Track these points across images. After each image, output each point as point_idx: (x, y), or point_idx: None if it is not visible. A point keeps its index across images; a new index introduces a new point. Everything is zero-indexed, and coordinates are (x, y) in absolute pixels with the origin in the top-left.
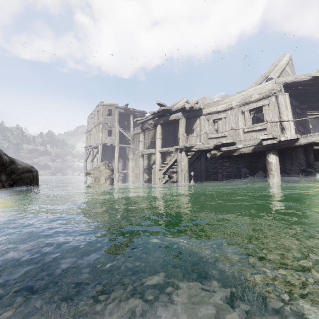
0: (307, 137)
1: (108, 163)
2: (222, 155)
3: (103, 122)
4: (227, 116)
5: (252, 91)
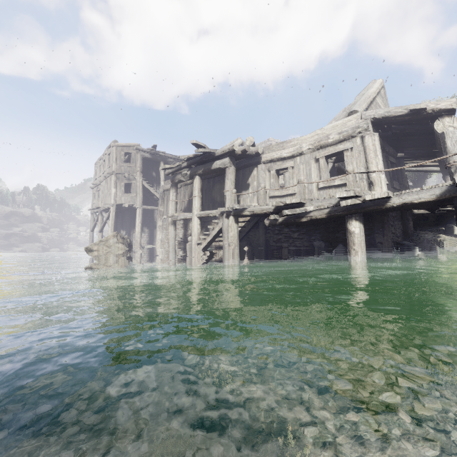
0: (402, 195)
1: (126, 233)
2: (285, 222)
3: (117, 171)
4: (295, 165)
5: (329, 130)
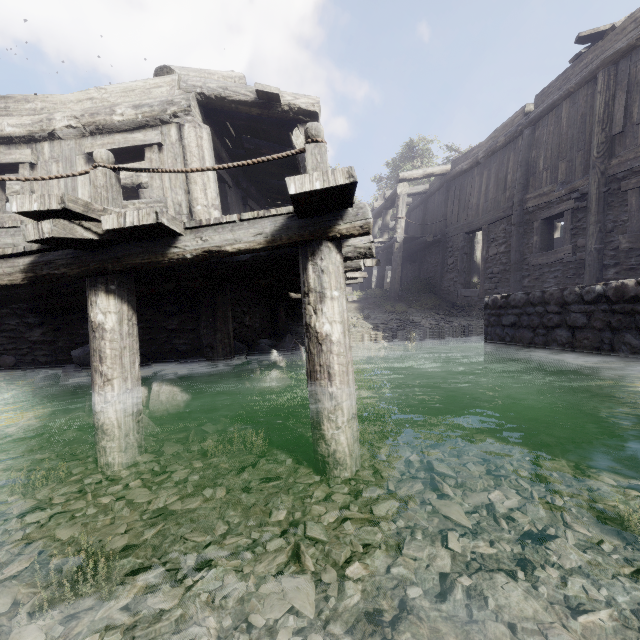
0: (203, 230)
1: None
2: None
3: None
4: (41, 161)
5: (118, 95)
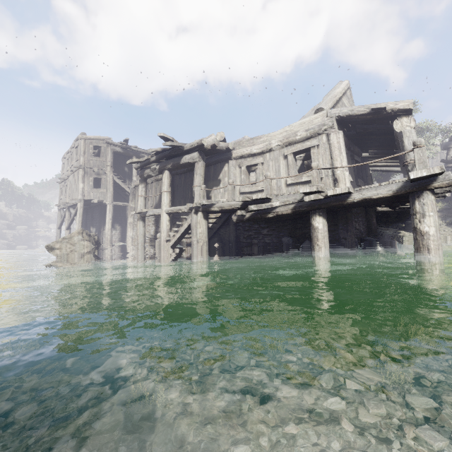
0: (362, 191)
1: (96, 231)
2: (252, 218)
3: (85, 165)
4: (265, 161)
5: (297, 127)
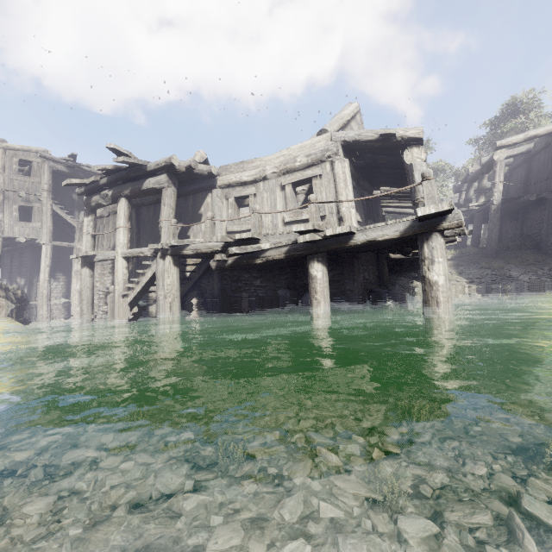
0: (366, 231)
1: (26, 282)
2: (236, 264)
3: (5, 187)
4: (258, 192)
5: (297, 151)
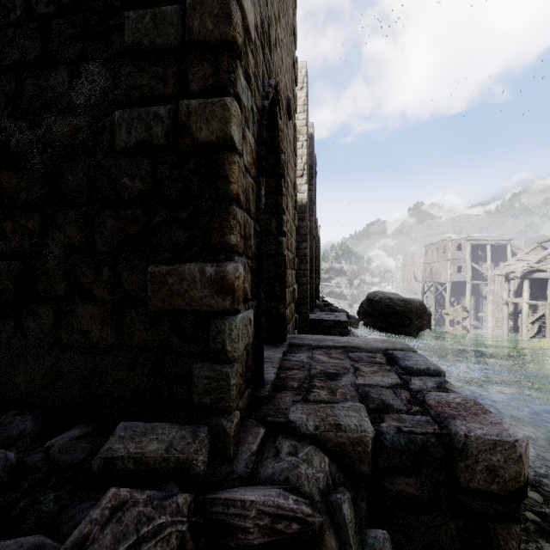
0: None
1: (454, 300)
2: None
3: (451, 258)
4: None
5: None
